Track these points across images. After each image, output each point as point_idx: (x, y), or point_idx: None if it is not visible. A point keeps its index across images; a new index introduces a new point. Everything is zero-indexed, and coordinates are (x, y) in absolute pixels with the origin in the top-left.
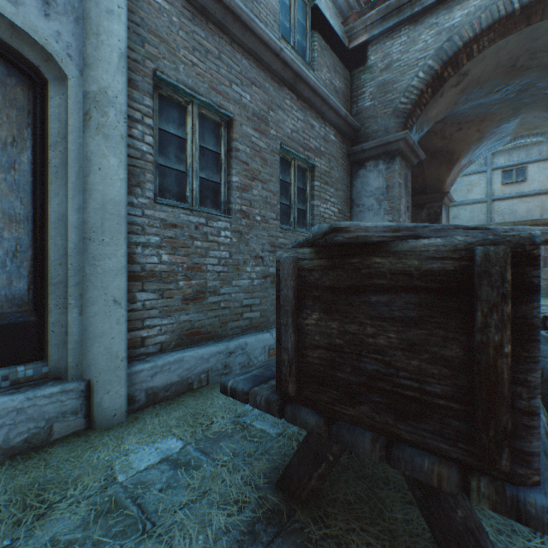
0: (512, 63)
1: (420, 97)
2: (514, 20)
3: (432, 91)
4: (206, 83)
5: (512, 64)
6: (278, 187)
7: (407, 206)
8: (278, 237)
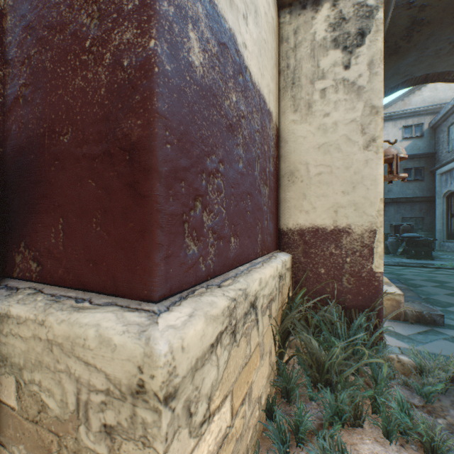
0: (452, 49)
1: None
2: (431, 80)
3: None
4: None
5: (453, 48)
6: None
7: None
8: None
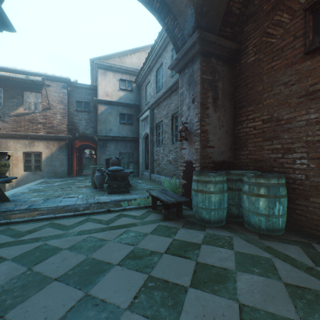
0: None
1: (169, 30)
2: None
3: (167, 14)
4: (159, 118)
5: None
6: (170, 131)
7: (193, 99)
8: (170, 147)
